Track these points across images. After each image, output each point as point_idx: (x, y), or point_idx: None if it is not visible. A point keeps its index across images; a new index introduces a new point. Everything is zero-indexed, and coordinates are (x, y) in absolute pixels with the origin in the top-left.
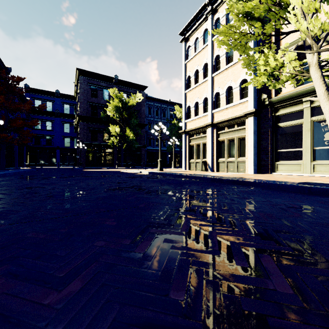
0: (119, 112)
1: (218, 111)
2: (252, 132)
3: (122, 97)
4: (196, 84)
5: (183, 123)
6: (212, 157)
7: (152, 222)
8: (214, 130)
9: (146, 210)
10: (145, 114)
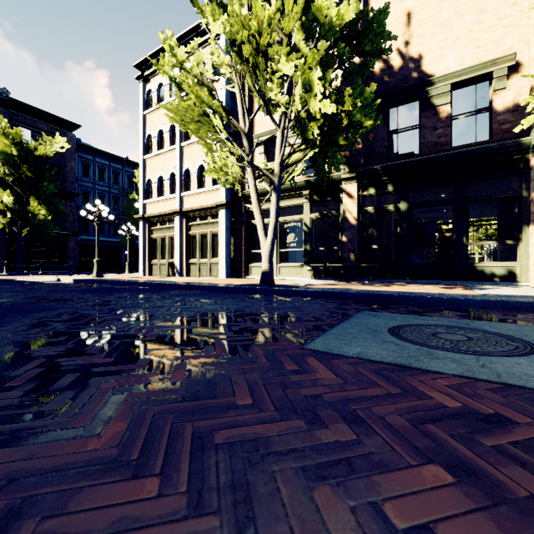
0: (12, 166)
1: (188, 195)
2: (225, 228)
3: (20, 137)
4: (160, 149)
5: (141, 204)
6: (180, 257)
7: (41, 317)
8: (184, 220)
9: (39, 312)
10: (76, 176)
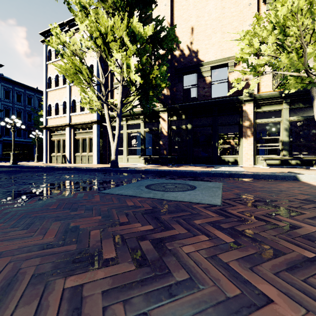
0: None
1: (74, 115)
2: (96, 135)
3: None
4: (57, 86)
5: (44, 119)
6: (69, 152)
7: None
8: (72, 130)
9: None
10: (0, 98)
